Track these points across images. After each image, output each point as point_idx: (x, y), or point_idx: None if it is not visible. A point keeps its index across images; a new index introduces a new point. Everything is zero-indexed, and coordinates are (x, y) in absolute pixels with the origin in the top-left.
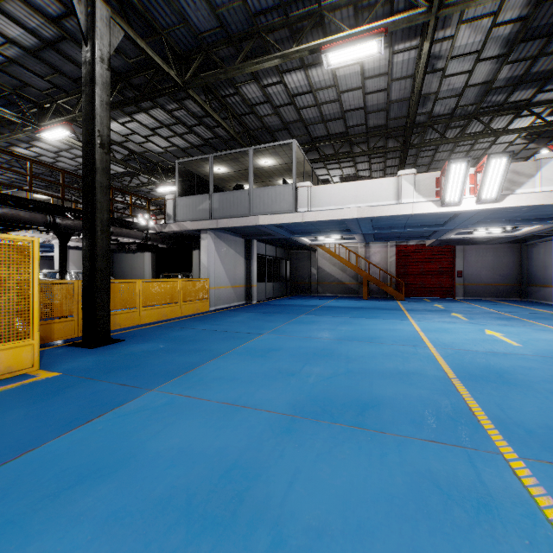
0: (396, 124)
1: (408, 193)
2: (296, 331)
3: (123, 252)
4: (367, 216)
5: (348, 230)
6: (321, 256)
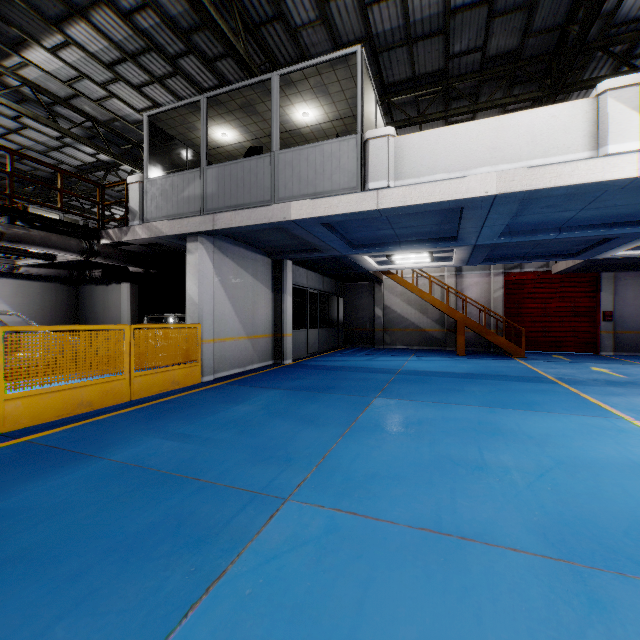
0: (536, 50)
1: (625, 131)
2: (382, 477)
3: (93, 284)
4: (522, 189)
5: (451, 238)
6: (389, 290)
